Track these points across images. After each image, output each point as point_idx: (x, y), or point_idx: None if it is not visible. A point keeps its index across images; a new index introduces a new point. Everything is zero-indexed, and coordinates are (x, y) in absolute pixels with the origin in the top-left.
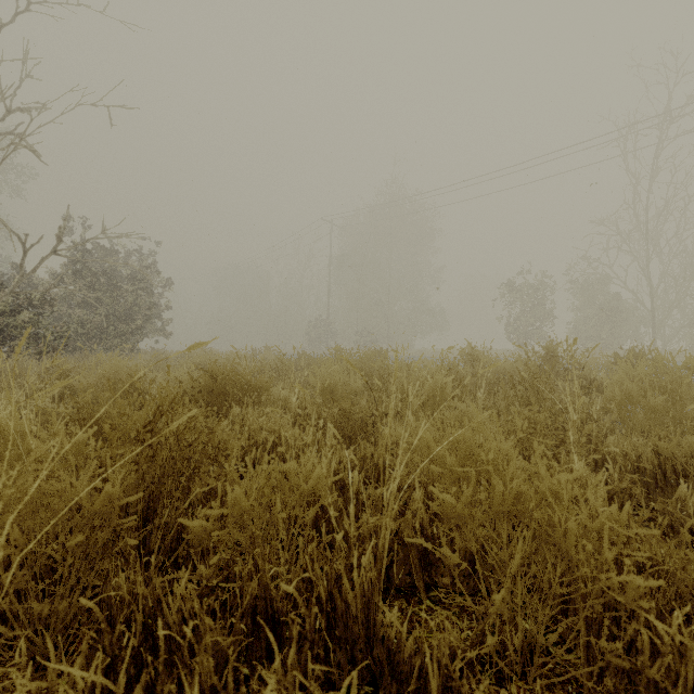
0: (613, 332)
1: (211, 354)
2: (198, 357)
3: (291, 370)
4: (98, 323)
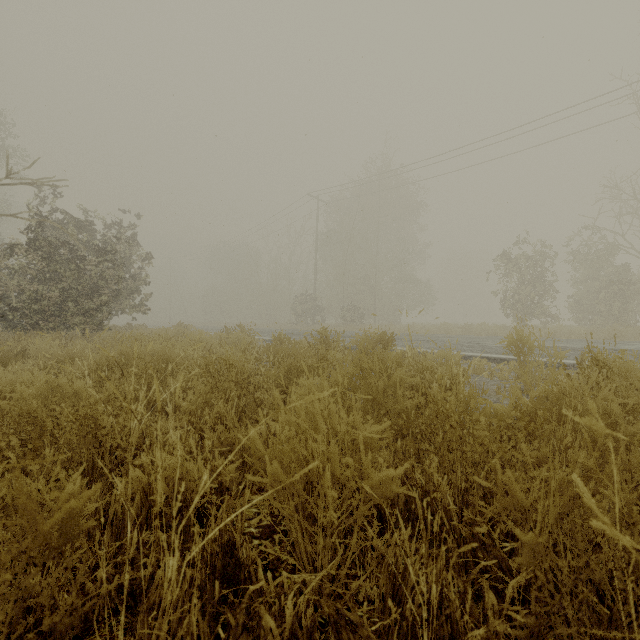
0: (625, 307)
1: (167, 336)
2: (126, 346)
3: (244, 376)
4: (55, 299)
